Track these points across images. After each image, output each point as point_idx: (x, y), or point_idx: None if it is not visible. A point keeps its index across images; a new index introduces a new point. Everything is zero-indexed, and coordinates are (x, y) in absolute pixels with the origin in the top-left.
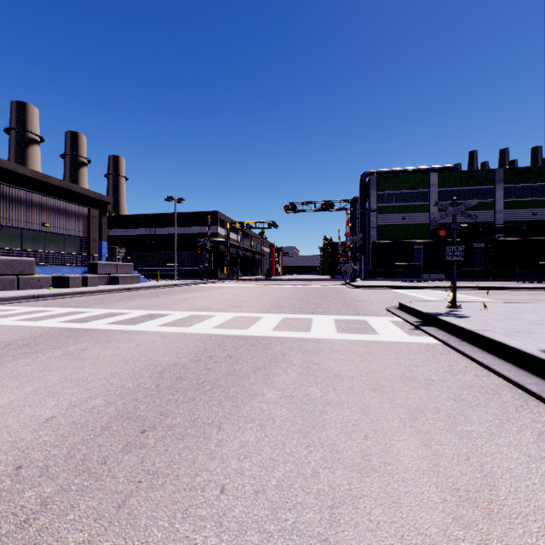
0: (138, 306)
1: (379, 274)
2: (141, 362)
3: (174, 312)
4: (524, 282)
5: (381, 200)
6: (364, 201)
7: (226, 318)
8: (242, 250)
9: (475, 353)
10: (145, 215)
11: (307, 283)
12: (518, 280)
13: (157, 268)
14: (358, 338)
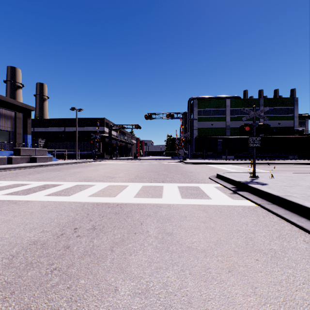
0: (40, 178)
1: (199, 156)
2: (2, 240)
3: (65, 183)
4: (275, 160)
5: (200, 114)
6: (190, 114)
7: (101, 187)
8: (119, 142)
9: (291, 217)
10: (58, 119)
11: (158, 161)
12: (272, 159)
13: (65, 152)
14: (198, 203)
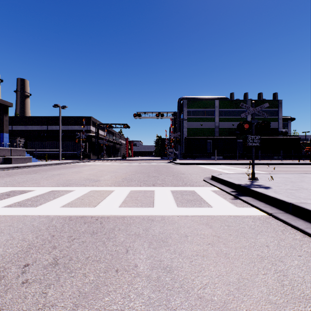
0: (8, 183)
1: (188, 156)
2: None
3: (37, 188)
4: (262, 160)
5: (189, 114)
6: (180, 114)
7: (81, 193)
8: (107, 141)
9: None
10: (39, 116)
11: (148, 161)
12: (259, 159)
13: (48, 152)
14: (198, 213)
